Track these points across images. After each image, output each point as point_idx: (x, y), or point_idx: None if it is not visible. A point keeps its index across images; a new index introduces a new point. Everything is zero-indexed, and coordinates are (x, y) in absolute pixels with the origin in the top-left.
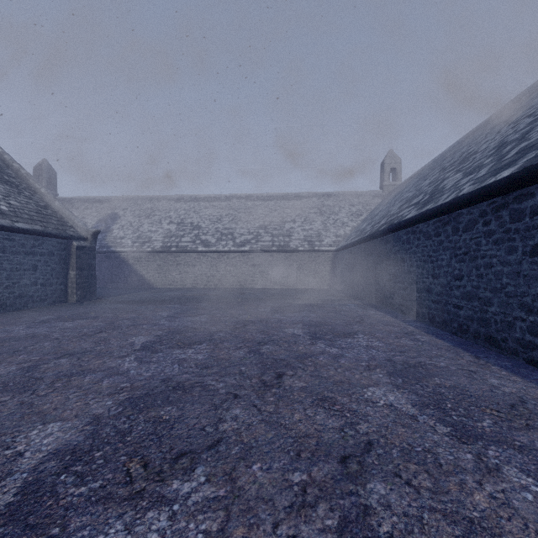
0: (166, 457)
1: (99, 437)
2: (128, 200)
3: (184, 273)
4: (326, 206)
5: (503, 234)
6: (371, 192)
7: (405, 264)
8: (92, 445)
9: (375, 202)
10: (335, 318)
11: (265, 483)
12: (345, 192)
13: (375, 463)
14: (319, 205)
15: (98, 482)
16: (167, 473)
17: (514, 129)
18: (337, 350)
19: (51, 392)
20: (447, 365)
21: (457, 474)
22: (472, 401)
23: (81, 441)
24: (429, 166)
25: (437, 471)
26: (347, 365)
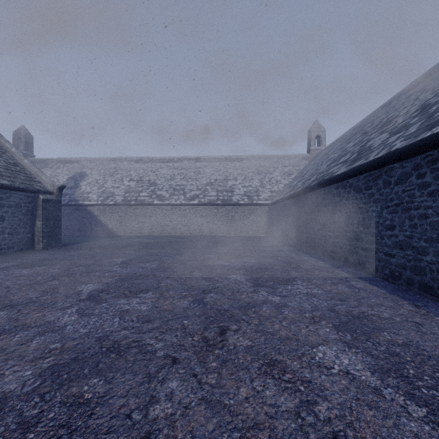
0: None
1: None
2: (94, 161)
3: (142, 223)
4: (262, 166)
5: None
6: (300, 155)
7: (335, 215)
8: None
9: (303, 163)
10: (274, 263)
11: None
12: (279, 155)
13: None
14: (257, 166)
15: None
16: None
17: (435, 94)
18: (279, 298)
19: None
20: (391, 315)
21: None
22: (434, 364)
23: None
24: (350, 133)
25: None
26: (291, 316)
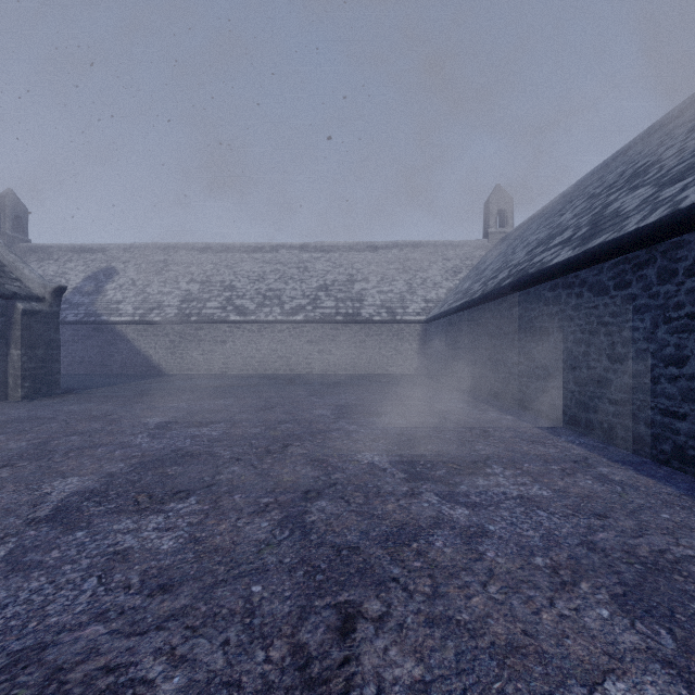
0: None
1: None
2: (131, 249)
3: (209, 353)
4: (411, 260)
5: None
6: (472, 241)
7: (550, 338)
8: None
9: (477, 255)
10: (440, 427)
11: None
12: (437, 241)
13: None
14: (402, 259)
15: None
16: None
17: None
18: (466, 511)
19: None
20: None
21: None
22: None
23: None
24: (559, 202)
25: None
26: (505, 567)
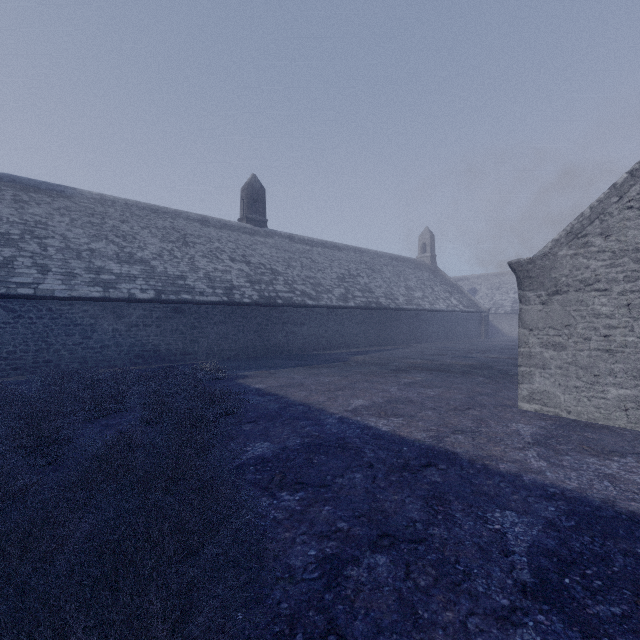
0: None
1: None
2: (480, 277)
3: None
4: None
5: None
6: None
7: None
8: None
9: None
10: None
11: None
12: None
13: None
14: None
15: None
16: None
17: None
18: None
19: None
20: None
21: None
22: None
23: None
24: None
25: None
26: None
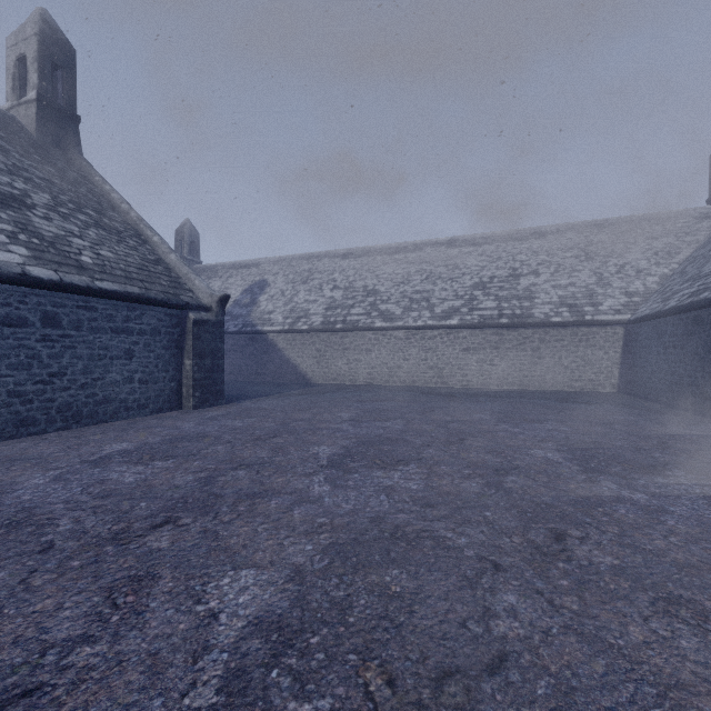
0: None
1: None
2: (280, 262)
3: (354, 362)
4: (596, 243)
5: None
6: (692, 210)
7: None
8: None
9: (704, 227)
10: None
11: None
12: (633, 216)
13: None
14: (582, 243)
15: None
16: None
17: None
18: None
19: None
20: None
21: None
22: None
23: None
24: None
25: None
26: None
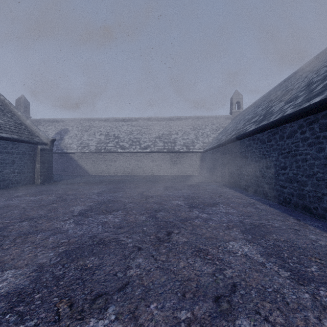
0: (87, 298)
1: (40, 282)
2: (74, 120)
3: (109, 166)
4: (197, 124)
5: (314, 140)
6: (225, 116)
7: (248, 159)
8: (34, 289)
9: (227, 122)
10: (204, 193)
11: (159, 321)
12: (209, 116)
13: (240, 302)
14: (193, 124)
15: (34, 321)
16: (87, 312)
17: (317, 74)
18: (206, 215)
19: (12, 247)
20: (279, 225)
21: (301, 311)
22: (301, 251)
23: (27, 285)
24: (261, 100)
25: (286, 308)
26: (214, 225)
